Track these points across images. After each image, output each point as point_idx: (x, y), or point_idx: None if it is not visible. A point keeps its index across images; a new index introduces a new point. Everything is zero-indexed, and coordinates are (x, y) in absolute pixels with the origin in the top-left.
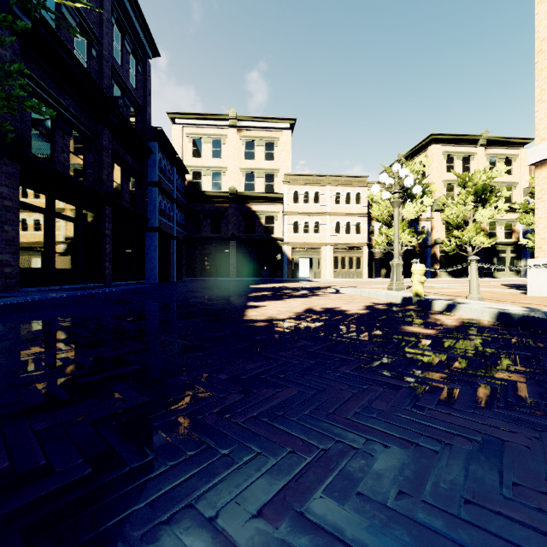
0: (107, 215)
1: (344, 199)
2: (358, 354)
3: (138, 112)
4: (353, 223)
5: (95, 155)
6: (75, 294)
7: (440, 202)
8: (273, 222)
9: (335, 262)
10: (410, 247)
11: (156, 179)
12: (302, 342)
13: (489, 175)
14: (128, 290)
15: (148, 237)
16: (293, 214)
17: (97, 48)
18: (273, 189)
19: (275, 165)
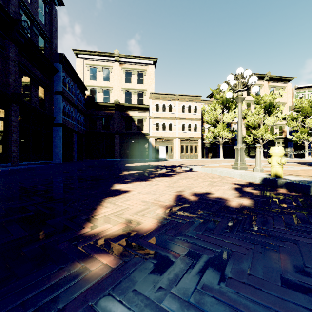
0: (13, 111)
1: (187, 110)
2: None
3: (46, 41)
4: (192, 124)
5: (2, 63)
6: None
7: (244, 112)
8: (143, 123)
9: (181, 149)
10: (227, 140)
11: (60, 89)
12: None
13: (273, 97)
14: (18, 169)
15: (54, 130)
16: (155, 118)
17: None
18: (143, 102)
19: (144, 87)
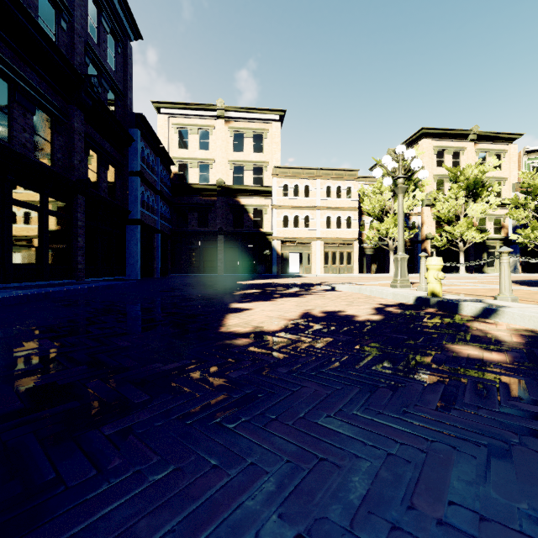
0: (79, 205)
1: (335, 193)
2: (424, 425)
3: (118, 96)
4: (344, 217)
5: (65, 138)
6: (21, 294)
7: (431, 196)
8: (262, 216)
9: (325, 258)
10: None
11: (138, 168)
12: (309, 386)
13: (481, 169)
14: (97, 287)
15: (129, 230)
16: (283, 207)
17: (68, 19)
18: (262, 182)
19: (264, 157)
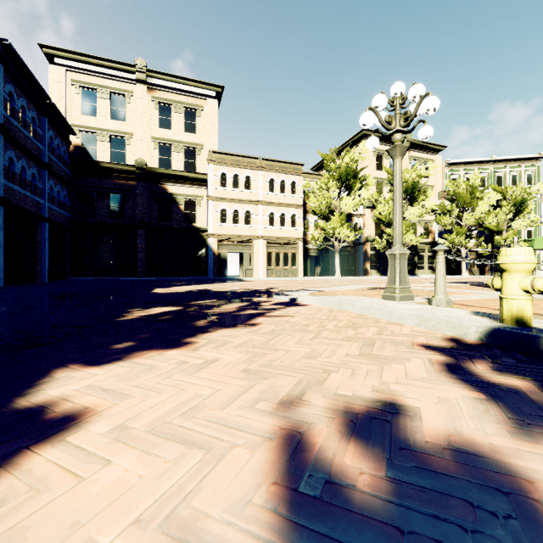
0: None
1: (279, 187)
2: None
3: None
4: (288, 215)
5: None
6: None
7: (373, 198)
8: (196, 209)
9: (268, 259)
10: (346, 243)
11: None
12: None
13: (418, 173)
14: None
15: None
16: (220, 200)
17: None
18: (196, 168)
19: (198, 139)
